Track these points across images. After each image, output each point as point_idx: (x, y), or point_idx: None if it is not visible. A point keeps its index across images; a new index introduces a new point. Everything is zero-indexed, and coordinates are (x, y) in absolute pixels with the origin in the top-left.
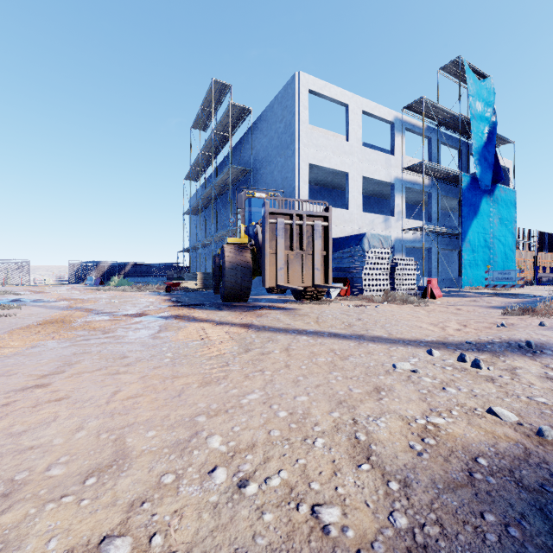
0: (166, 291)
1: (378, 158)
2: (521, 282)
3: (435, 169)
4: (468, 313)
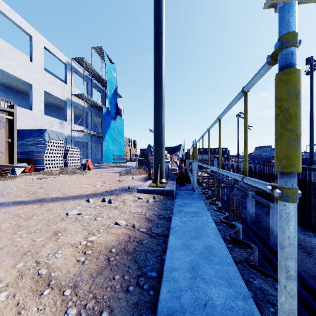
0: None
1: (56, 82)
2: (126, 160)
3: (90, 100)
4: (106, 176)
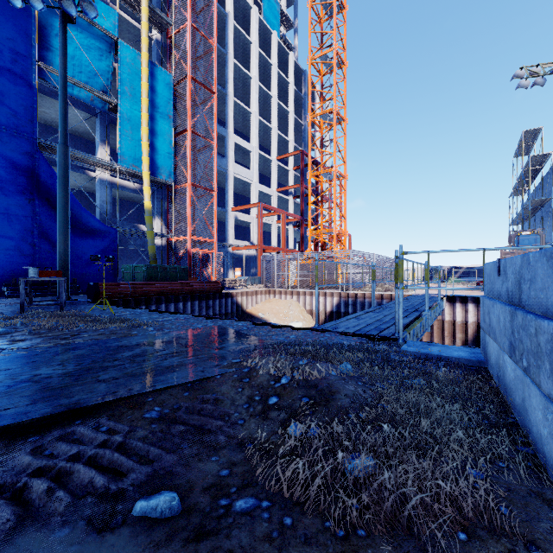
0: (476, 285)
1: None
2: None
3: None
4: None
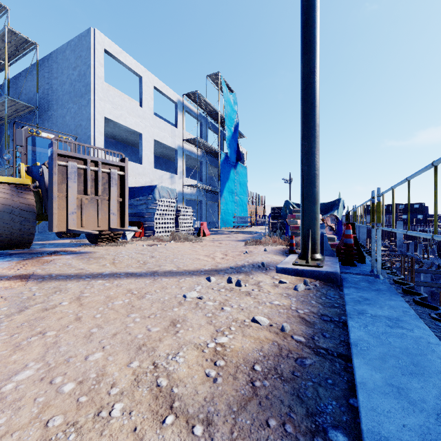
0: None
1: (166, 127)
2: (249, 224)
3: (205, 145)
4: (226, 245)
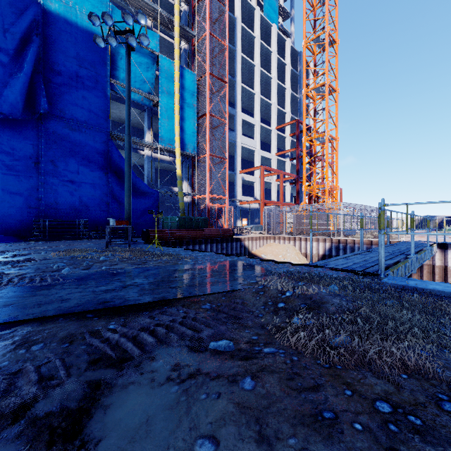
0: None
1: None
2: None
3: None
4: None
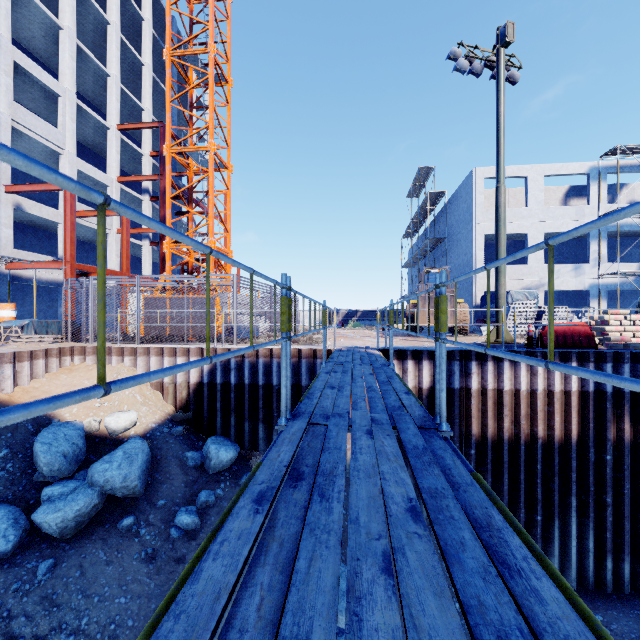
0: (382, 330)
1: (566, 212)
2: None
3: None
4: None
